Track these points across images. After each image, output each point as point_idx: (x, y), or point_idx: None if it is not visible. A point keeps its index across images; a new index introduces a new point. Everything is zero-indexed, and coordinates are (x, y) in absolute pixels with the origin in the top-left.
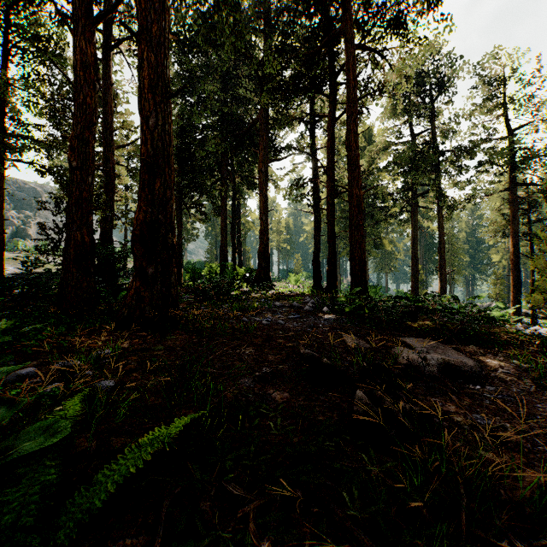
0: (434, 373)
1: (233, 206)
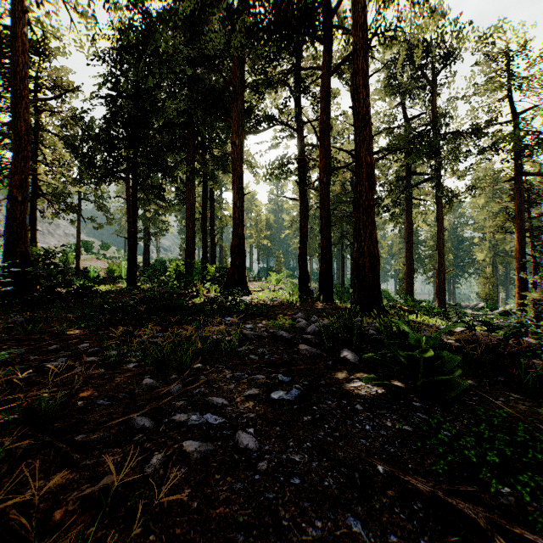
0: None
1: (204, 193)
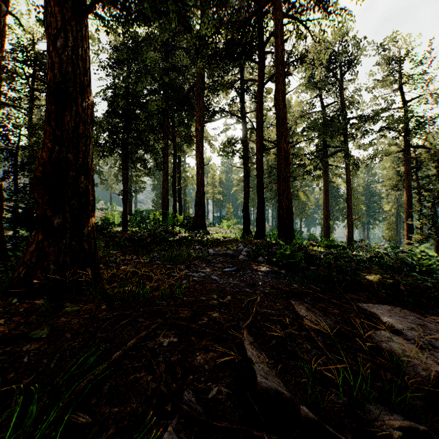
0: None
1: (174, 162)
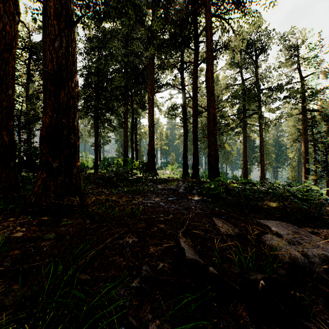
0: (321, 274)
1: (132, 122)
